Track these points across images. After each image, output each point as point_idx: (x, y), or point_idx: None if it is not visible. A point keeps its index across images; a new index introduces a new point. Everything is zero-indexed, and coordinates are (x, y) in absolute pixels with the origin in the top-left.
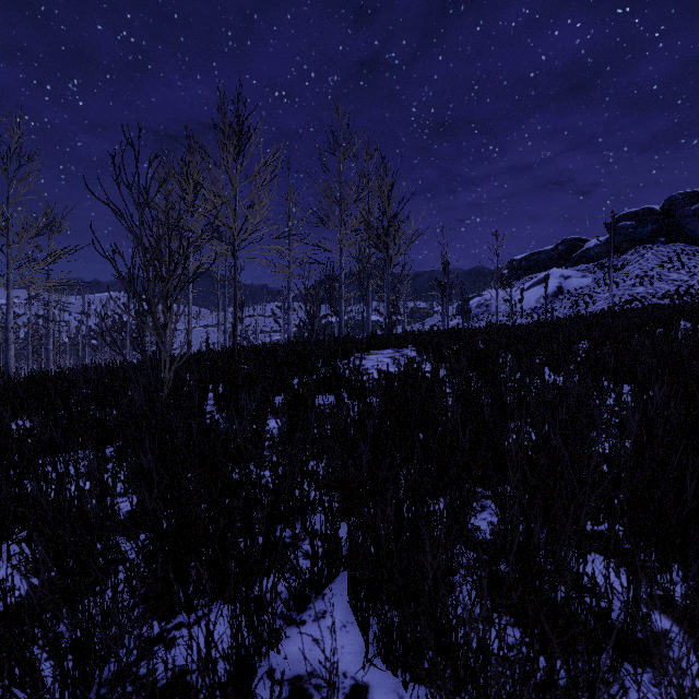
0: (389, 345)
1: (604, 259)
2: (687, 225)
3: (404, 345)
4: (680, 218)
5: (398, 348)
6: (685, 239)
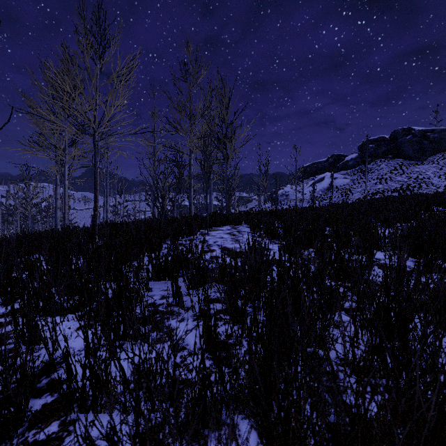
0: (227, 222)
1: (356, 167)
2: (404, 148)
3: (239, 223)
4: (400, 144)
5: (234, 225)
6: (403, 156)
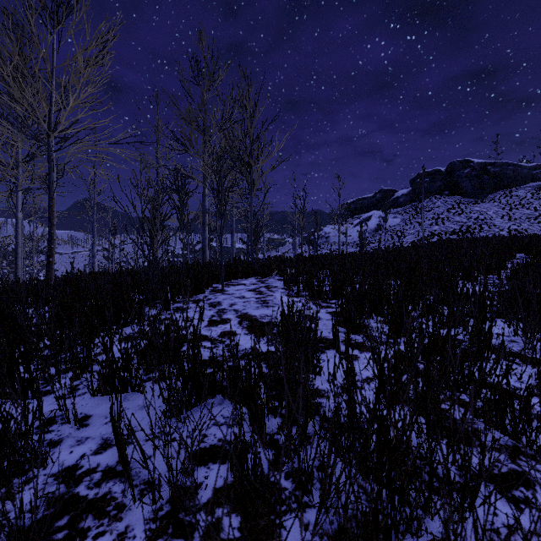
0: (252, 273)
1: (408, 205)
2: (462, 183)
3: (268, 273)
4: (458, 178)
5: (261, 277)
6: (461, 193)
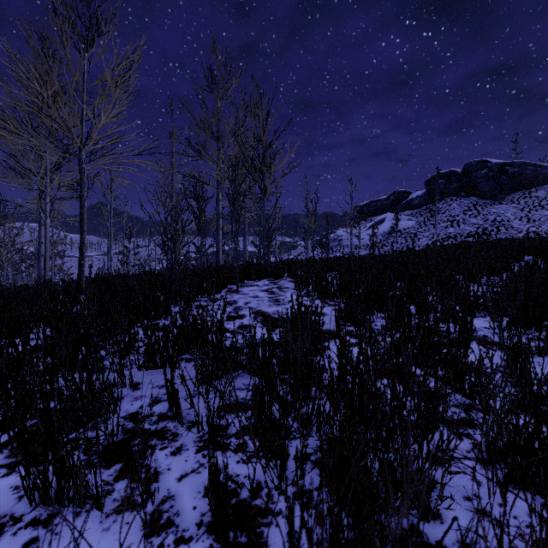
0: (264, 275)
1: (423, 207)
2: (479, 184)
3: (280, 275)
4: (475, 179)
5: (273, 279)
6: (478, 194)
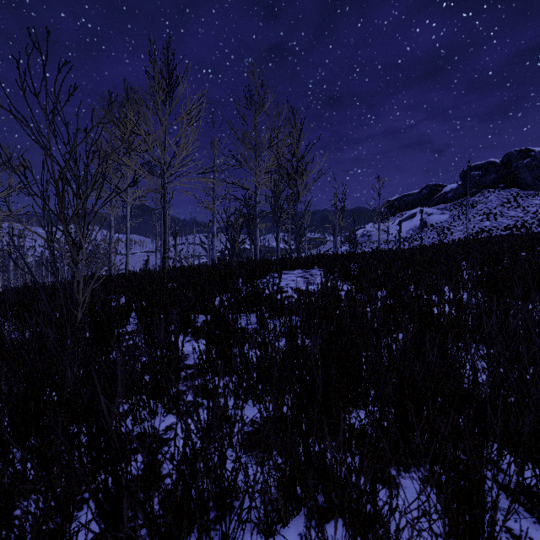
0: (298, 266)
1: (458, 200)
2: (520, 174)
3: (311, 266)
4: (515, 169)
5: (305, 269)
6: (519, 185)
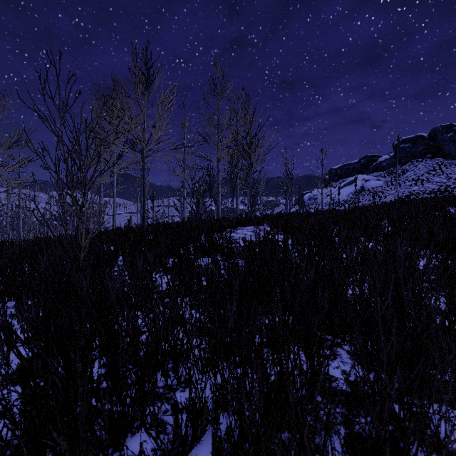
0: (251, 223)
1: (391, 168)
2: (445, 146)
3: (261, 223)
4: (440, 142)
5: (257, 225)
6: (443, 156)
